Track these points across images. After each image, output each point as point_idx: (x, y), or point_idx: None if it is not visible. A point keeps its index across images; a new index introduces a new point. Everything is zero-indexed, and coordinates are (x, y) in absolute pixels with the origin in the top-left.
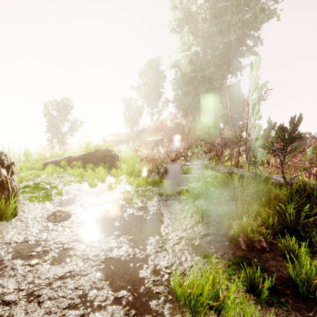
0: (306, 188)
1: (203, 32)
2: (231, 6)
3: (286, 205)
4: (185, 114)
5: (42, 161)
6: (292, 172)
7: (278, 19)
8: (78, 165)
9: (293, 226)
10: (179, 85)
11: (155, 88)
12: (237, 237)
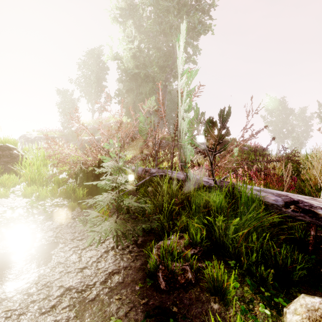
0: (235, 191)
1: (146, 28)
2: (172, 8)
3: (215, 215)
4: (128, 113)
5: None
6: (222, 173)
7: (212, 33)
8: None
9: (222, 240)
10: (121, 81)
11: (97, 81)
12: (156, 271)
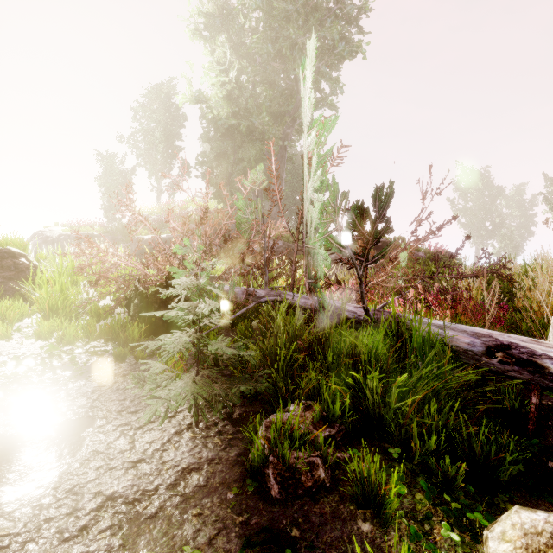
0: (401, 328)
1: (250, 48)
2: (295, 14)
3: (367, 369)
4: (219, 194)
5: None
6: (380, 297)
7: (363, 57)
8: None
9: (378, 413)
10: (208, 139)
11: (165, 140)
12: (264, 467)
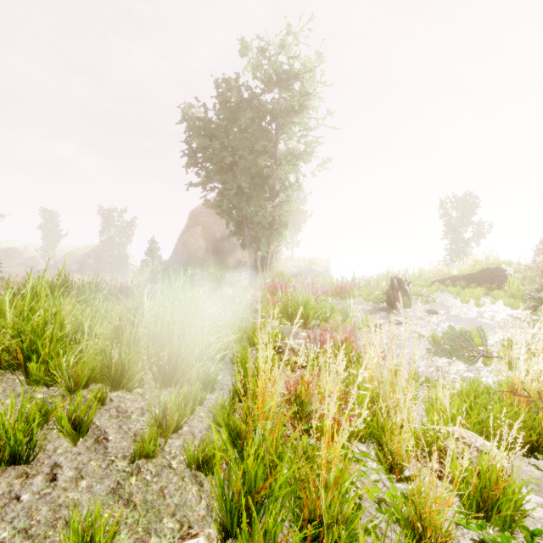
0: None
1: None
2: None
3: None
4: None
5: (430, 279)
6: None
7: None
8: (461, 284)
9: None
10: None
11: None
12: None
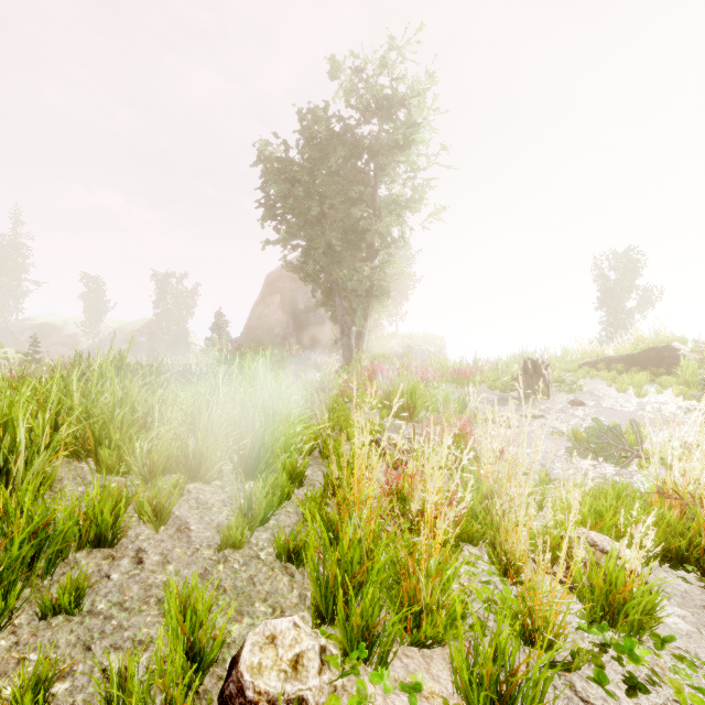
0: None
1: None
2: None
3: None
4: None
5: (577, 362)
6: None
7: None
8: (618, 368)
9: None
10: None
11: None
12: None
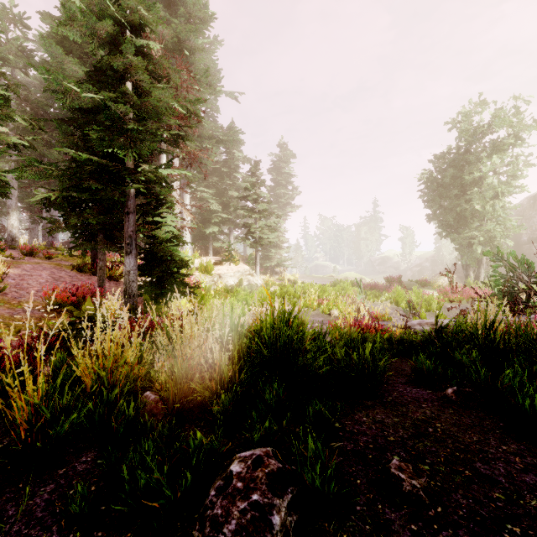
0: None
1: None
2: None
3: None
4: None
5: None
6: None
7: None
8: None
9: None
10: None
11: None
12: None
